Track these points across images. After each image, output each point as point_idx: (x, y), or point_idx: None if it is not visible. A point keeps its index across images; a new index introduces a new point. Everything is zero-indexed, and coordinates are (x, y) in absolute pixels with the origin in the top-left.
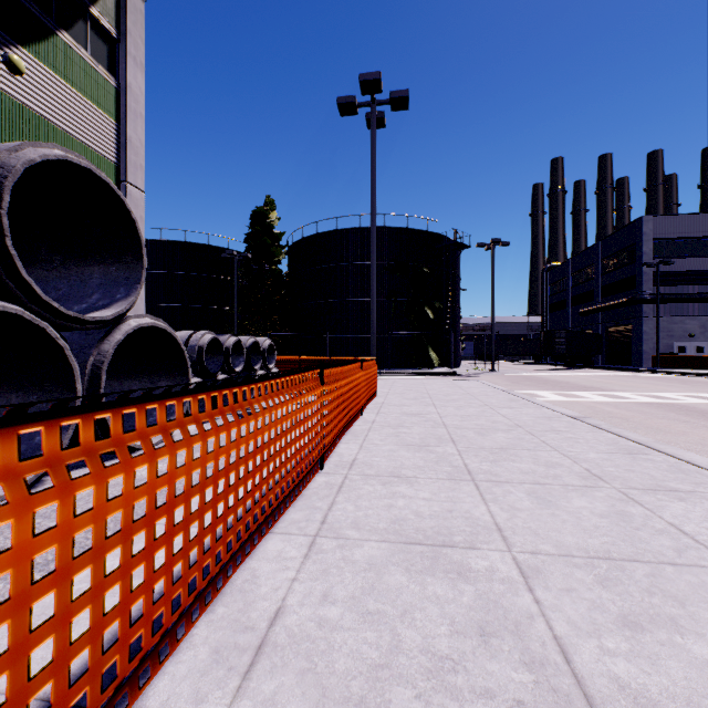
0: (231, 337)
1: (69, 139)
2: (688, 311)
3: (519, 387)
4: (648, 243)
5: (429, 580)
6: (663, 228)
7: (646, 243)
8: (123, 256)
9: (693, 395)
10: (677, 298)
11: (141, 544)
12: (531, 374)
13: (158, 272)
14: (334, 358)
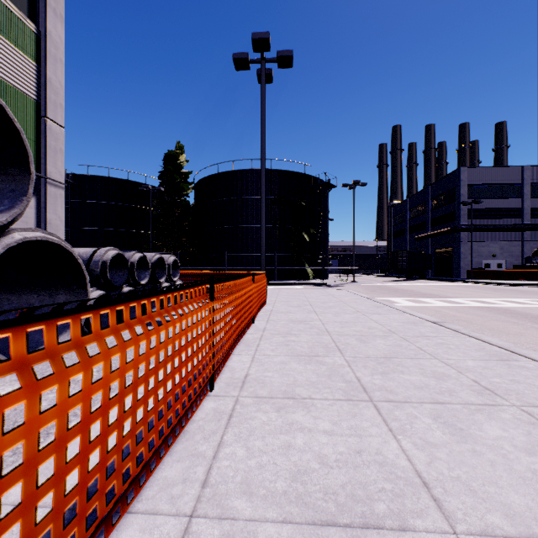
0: (137, 254)
1: None
2: (492, 237)
3: (377, 295)
4: (464, 187)
5: None
6: (474, 176)
7: (463, 187)
8: (9, 167)
9: (507, 300)
10: (484, 228)
11: None
12: (383, 284)
13: (85, 201)
14: (230, 272)
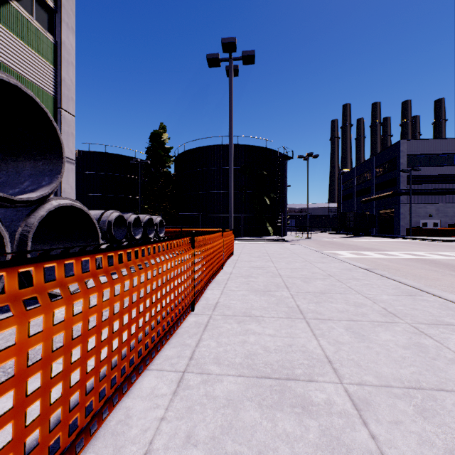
0: (133, 215)
1: (19, 77)
2: (428, 200)
3: (325, 249)
4: (404, 157)
5: (279, 415)
6: (413, 148)
7: (403, 157)
8: (48, 154)
9: (436, 253)
10: (422, 192)
11: (35, 384)
12: (332, 240)
13: (87, 172)
14: (204, 230)
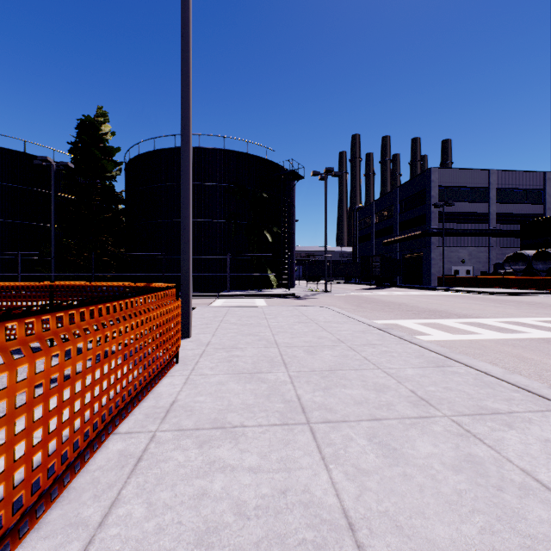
0: None
1: None
2: (461, 243)
3: (371, 314)
4: (435, 189)
5: None
6: (445, 178)
7: (434, 189)
8: None
9: None
10: (455, 232)
11: None
12: (360, 294)
13: None
14: (112, 285)
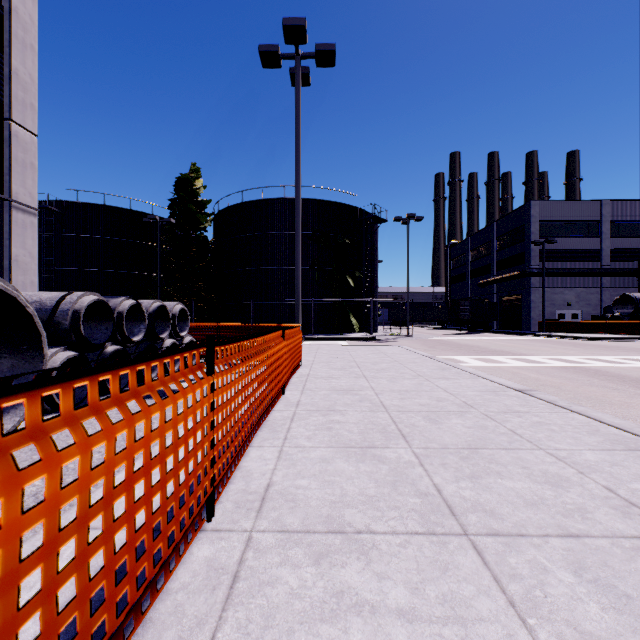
0: (127, 300)
1: None
2: (566, 283)
3: (438, 352)
4: (535, 224)
5: None
6: (547, 212)
7: (534, 224)
8: None
9: (593, 358)
10: (558, 272)
11: None
12: (442, 338)
13: (75, 235)
14: (256, 325)
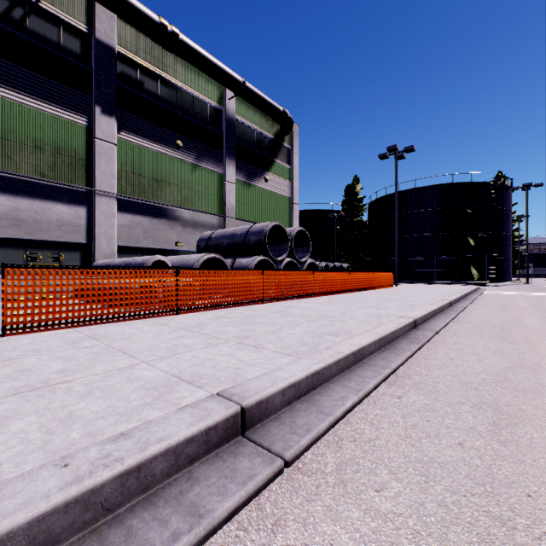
0: (332, 264)
1: (277, 195)
2: None
3: (504, 290)
4: None
5: (355, 296)
6: None
7: None
8: (306, 245)
9: None
10: None
11: None
12: None
13: None
14: None
